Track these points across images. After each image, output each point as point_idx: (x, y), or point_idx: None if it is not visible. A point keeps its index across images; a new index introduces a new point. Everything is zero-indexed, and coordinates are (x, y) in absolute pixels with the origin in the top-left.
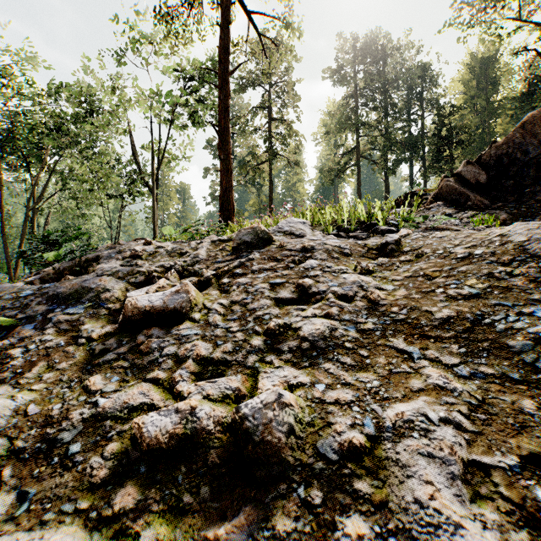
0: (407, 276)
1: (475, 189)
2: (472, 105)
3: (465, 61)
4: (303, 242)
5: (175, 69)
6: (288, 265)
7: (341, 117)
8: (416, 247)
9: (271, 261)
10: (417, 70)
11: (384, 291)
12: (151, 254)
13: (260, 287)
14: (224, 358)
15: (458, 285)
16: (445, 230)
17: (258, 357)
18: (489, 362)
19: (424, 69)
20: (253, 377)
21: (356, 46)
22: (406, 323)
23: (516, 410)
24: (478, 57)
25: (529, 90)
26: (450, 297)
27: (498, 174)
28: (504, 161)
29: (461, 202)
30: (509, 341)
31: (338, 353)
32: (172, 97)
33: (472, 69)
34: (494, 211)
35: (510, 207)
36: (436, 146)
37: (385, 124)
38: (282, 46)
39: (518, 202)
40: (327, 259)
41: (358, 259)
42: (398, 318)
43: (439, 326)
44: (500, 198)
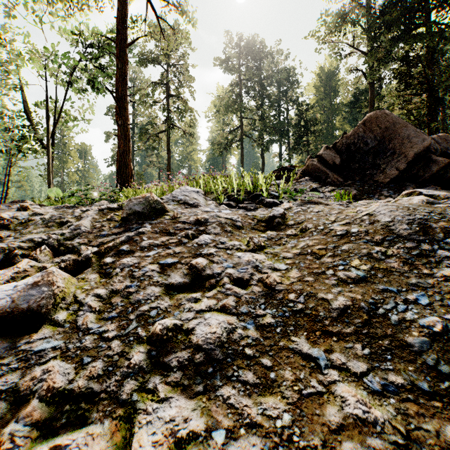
0: (296, 254)
1: (332, 169)
2: (321, 105)
3: (316, 72)
4: (197, 213)
5: (72, 32)
6: (181, 240)
7: (228, 100)
8: (299, 221)
9: (163, 235)
10: (284, 73)
11: (278, 271)
12: (23, 223)
13: (149, 270)
14: (90, 387)
15: (345, 266)
16: (317, 203)
17: (137, 384)
18: (396, 366)
19: (290, 73)
20: (127, 422)
21: (240, 45)
22: (304, 313)
23: (445, 447)
24: (325, 71)
25: (356, 100)
26: (341, 281)
27: (348, 158)
28: (352, 148)
29: (323, 178)
30: (407, 338)
31: (238, 367)
32: (68, 58)
33: (321, 79)
34: (347, 188)
35: (358, 185)
36: (298, 132)
37: (262, 111)
38: (179, 32)
39: (362, 181)
40: (221, 234)
41: (249, 231)
42: (296, 307)
43: (339, 319)
44: (349, 177)
